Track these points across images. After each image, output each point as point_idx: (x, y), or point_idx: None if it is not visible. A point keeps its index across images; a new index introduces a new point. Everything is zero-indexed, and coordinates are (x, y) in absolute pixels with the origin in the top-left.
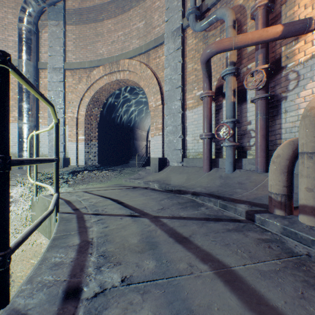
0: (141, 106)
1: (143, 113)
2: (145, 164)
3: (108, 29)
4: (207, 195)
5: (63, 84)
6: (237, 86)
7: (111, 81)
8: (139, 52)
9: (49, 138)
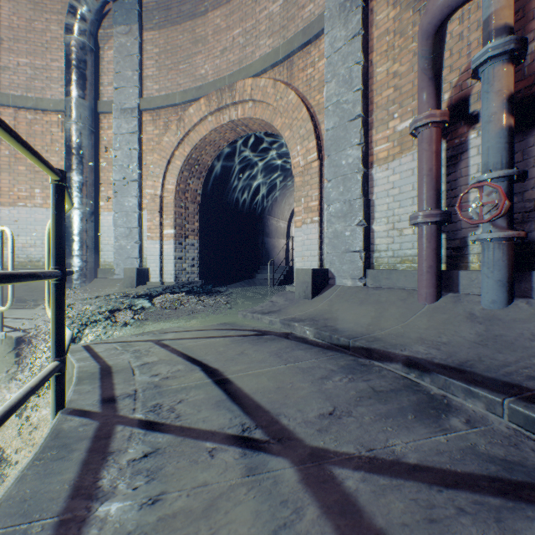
0: (276, 173)
1: (281, 188)
2: (284, 279)
3: (214, 28)
4: (456, 373)
5: (137, 138)
6: (514, 90)
7: (220, 126)
8: (272, 61)
9: (116, 234)
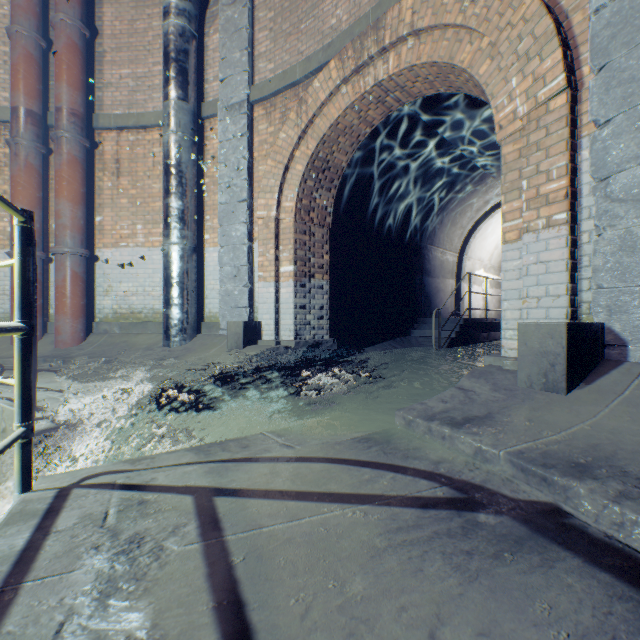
0: (443, 179)
1: (450, 202)
2: (456, 338)
3: None
4: None
5: (246, 141)
6: None
7: (360, 97)
8: None
9: (221, 275)
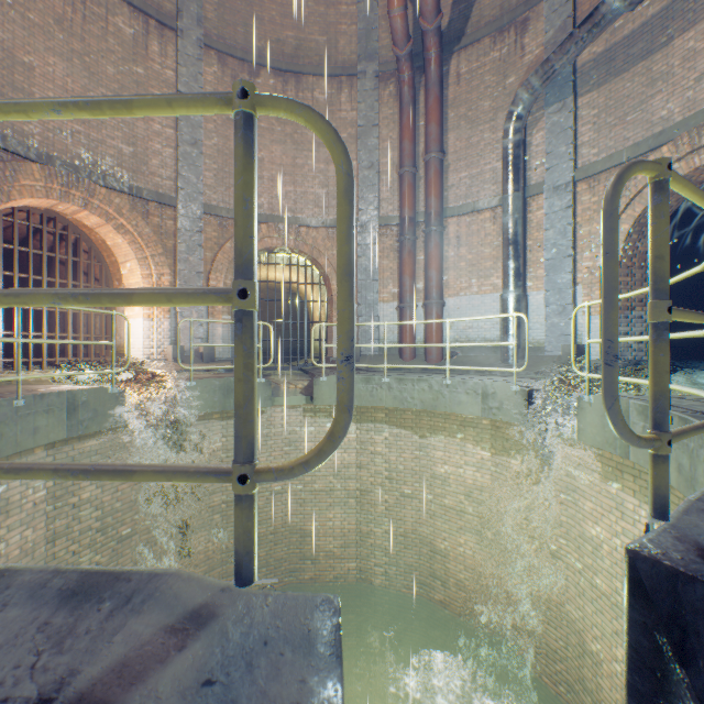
0: None
1: None
2: None
3: (682, 56)
4: None
5: (571, 212)
6: None
7: (692, 170)
8: None
9: (546, 312)
